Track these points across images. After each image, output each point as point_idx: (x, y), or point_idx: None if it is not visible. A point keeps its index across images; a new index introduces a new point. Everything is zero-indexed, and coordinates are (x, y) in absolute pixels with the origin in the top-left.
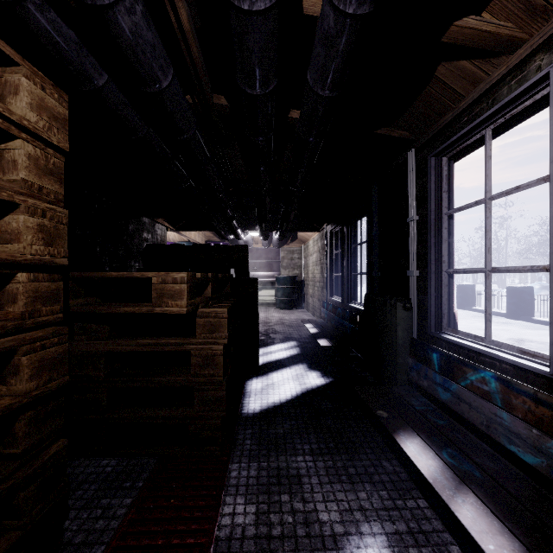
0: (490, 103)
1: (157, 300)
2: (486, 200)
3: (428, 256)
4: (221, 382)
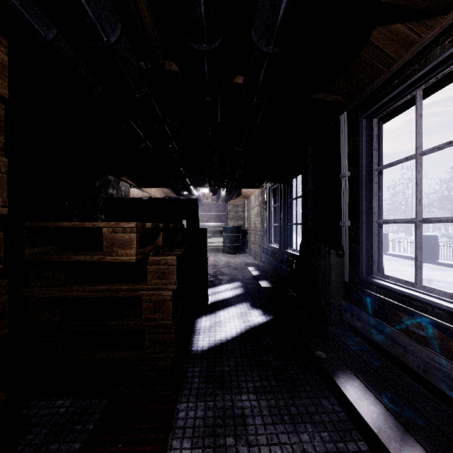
0: (422, 64)
1: (108, 249)
2: (417, 155)
3: (359, 208)
4: (170, 325)
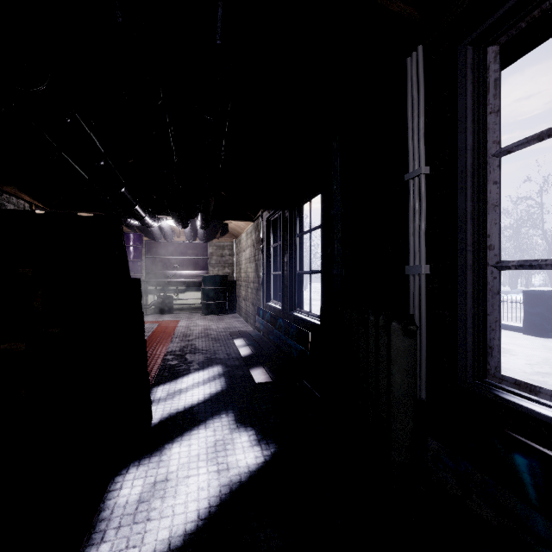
0: None
1: None
2: None
3: (458, 236)
4: None
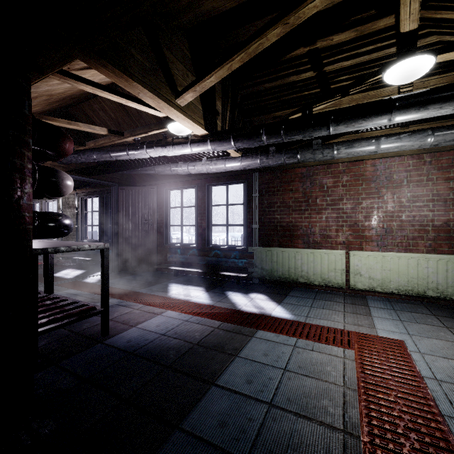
0: (35, 200)
1: None
2: None
3: None
4: None
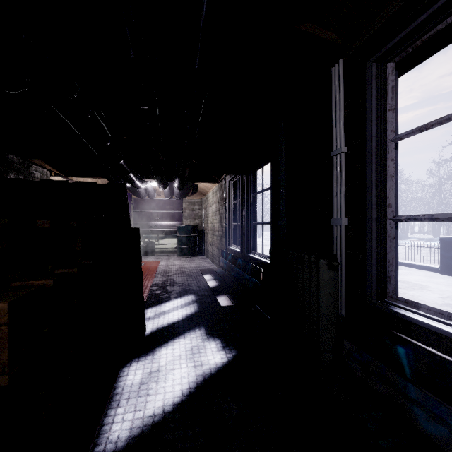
0: None
1: None
2: None
3: (366, 198)
4: None
